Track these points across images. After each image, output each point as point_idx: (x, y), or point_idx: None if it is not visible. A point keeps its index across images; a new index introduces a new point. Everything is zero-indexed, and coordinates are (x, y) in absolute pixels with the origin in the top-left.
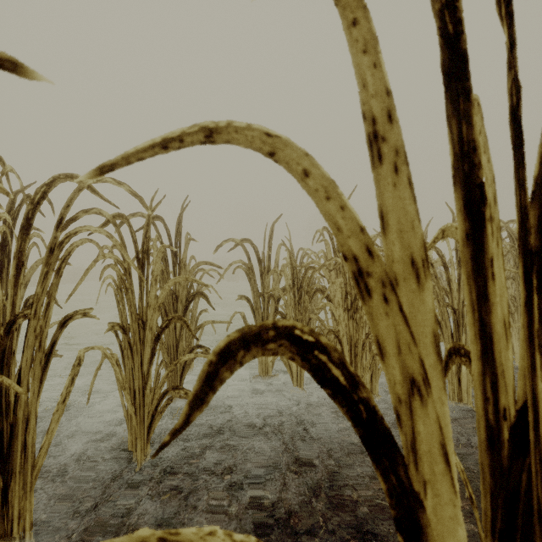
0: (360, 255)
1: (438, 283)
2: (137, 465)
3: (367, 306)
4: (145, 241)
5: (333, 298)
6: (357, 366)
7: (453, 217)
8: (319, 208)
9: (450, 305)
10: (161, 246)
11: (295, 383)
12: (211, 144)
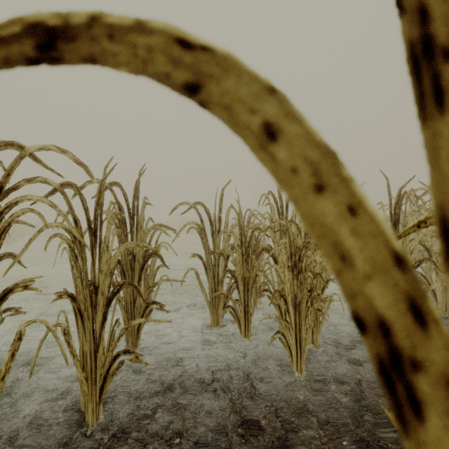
0: (394, 318)
1: None
2: (88, 428)
3: (414, 440)
4: (97, 208)
5: (277, 256)
6: (301, 323)
7: (388, 183)
8: (300, 210)
9: None
10: (112, 213)
11: (243, 334)
12: (51, 62)
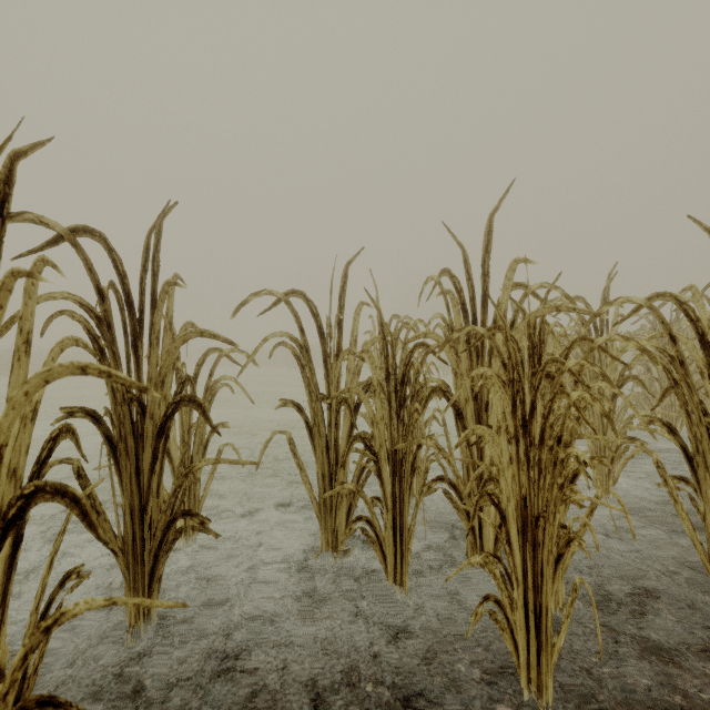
0: None
1: (686, 376)
2: None
3: None
4: None
5: (464, 405)
6: (543, 573)
7: None
8: None
9: None
10: (7, 274)
11: (390, 576)
12: None
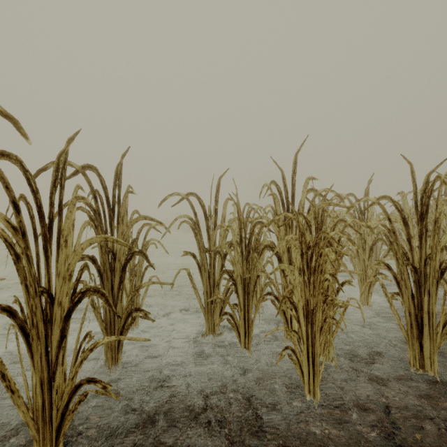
0: None
1: (396, 239)
2: None
3: None
4: (53, 191)
5: (282, 254)
6: (315, 336)
7: (412, 169)
8: None
9: (411, 263)
10: (73, 197)
11: (242, 345)
12: None
